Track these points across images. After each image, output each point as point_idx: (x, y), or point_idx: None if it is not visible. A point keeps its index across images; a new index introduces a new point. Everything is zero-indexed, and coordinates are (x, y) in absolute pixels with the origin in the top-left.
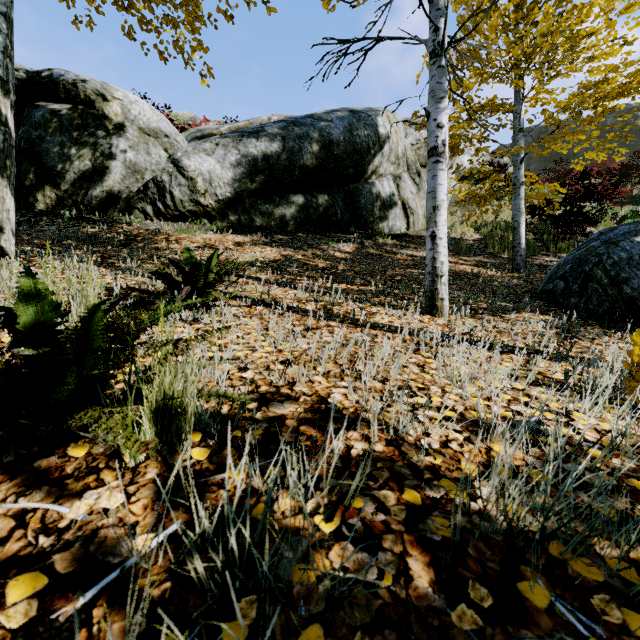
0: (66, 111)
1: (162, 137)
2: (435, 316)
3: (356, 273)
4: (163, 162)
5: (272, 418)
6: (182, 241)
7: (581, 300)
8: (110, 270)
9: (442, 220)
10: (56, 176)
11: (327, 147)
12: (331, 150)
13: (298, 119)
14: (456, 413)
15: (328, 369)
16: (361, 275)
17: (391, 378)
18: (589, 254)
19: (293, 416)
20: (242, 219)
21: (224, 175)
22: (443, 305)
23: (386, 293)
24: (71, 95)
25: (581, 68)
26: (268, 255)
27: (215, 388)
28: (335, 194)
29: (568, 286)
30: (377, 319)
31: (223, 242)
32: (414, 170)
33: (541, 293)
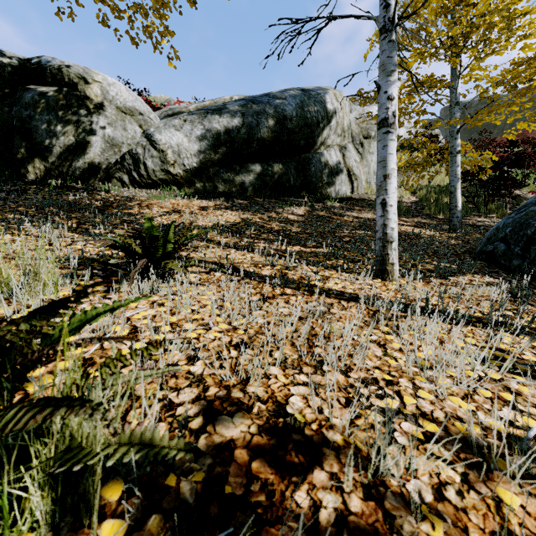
0: (52, 93)
1: (137, 115)
2: (386, 280)
3: (308, 235)
4: (138, 137)
5: (218, 447)
6: (153, 206)
7: (524, 262)
8: (82, 236)
9: (392, 188)
10: (44, 150)
11: (281, 122)
12: (285, 124)
13: (256, 97)
14: (438, 425)
15: (285, 354)
16: (313, 237)
17: (354, 368)
18: (530, 218)
19: (244, 441)
20: (207, 186)
21: (191, 147)
22: (393, 269)
23: (338, 257)
24: (57, 79)
25: (514, 46)
26: (229, 218)
27: (139, 429)
28: (288, 163)
29: (509, 248)
30: (331, 284)
31: (189, 207)
32: (358, 141)
33: (480, 253)
